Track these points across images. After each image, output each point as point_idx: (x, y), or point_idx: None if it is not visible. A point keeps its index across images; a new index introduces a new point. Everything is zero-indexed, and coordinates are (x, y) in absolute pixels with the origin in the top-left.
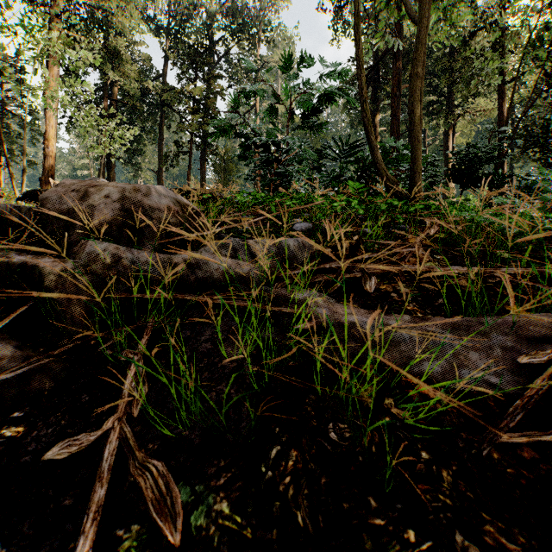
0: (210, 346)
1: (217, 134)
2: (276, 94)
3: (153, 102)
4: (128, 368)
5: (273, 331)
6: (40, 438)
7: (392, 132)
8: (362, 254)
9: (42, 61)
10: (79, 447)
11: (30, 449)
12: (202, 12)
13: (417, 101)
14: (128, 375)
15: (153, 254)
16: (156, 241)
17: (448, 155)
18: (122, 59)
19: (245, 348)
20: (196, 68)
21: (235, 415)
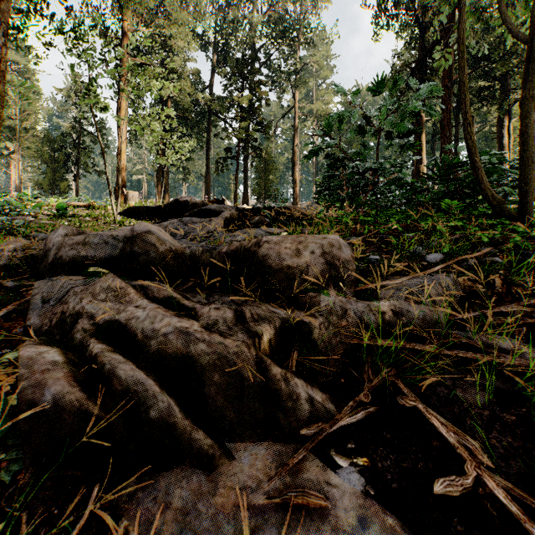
0: (446, 390)
1: (308, 158)
2: (364, 117)
3: (200, 111)
4: (427, 417)
5: (499, 380)
6: (387, 469)
7: (443, 125)
8: (515, 290)
9: (113, 86)
10: (463, 487)
11: (389, 478)
12: (245, 24)
13: (531, 122)
14: (434, 424)
15: (365, 304)
16: (353, 289)
17: (503, 143)
18: (180, 77)
19: (483, 396)
20: (243, 78)
21: (532, 464)
